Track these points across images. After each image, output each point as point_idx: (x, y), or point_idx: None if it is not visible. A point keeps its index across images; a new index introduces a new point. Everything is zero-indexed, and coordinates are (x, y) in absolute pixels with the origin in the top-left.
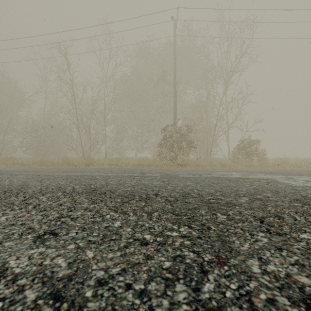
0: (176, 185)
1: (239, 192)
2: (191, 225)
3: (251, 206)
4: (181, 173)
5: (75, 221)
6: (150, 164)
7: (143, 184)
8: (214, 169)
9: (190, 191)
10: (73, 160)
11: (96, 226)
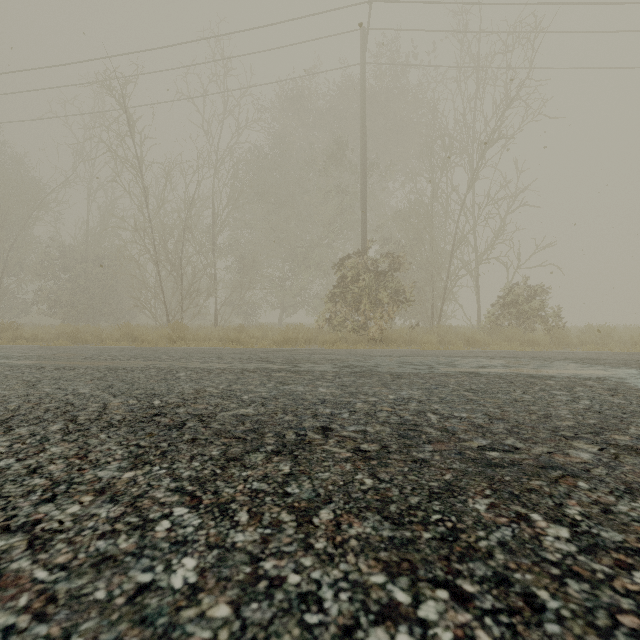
0: (376, 397)
1: (556, 421)
2: (460, 580)
3: (625, 478)
4: (384, 363)
5: (38, 553)
6: (311, 340)
7: (290, 394)
8: (454, 351)
9: (419, 419)
10: (143, 330)
11: (102, 584)
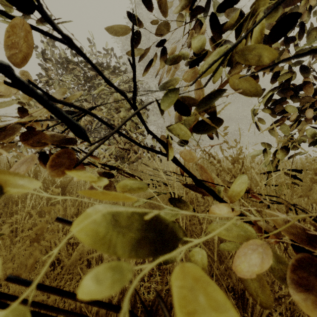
0: None
1: None
2: None
3: None
4: None
5: None
6: None
7: None
8: None
9: None
10: None
11: None
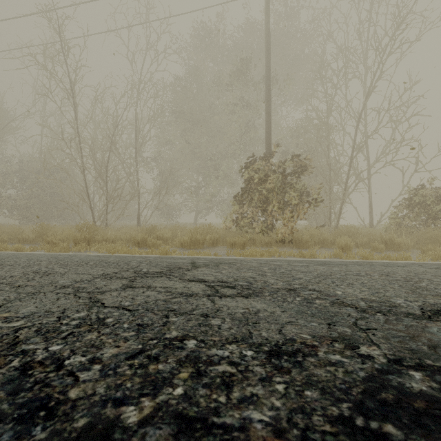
0: None
1: None
2: None
3: None
4: None
5: None
6: (219, 241)
7: None
8: (439, 270)
9: None
10: (56, 231)
11: None
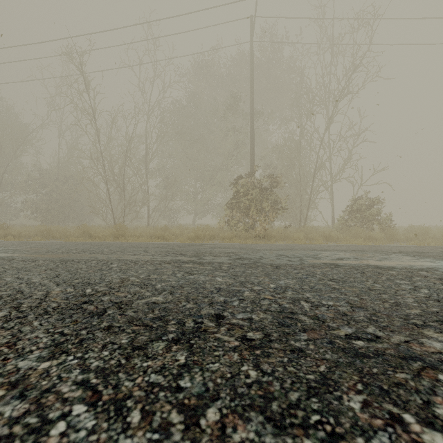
0: (260, 286)
1: (406, 309)
2: None
3: None
4: (266, 255)
5: None
6: (214, 236)
7: (193, 283)
8: (316, 245)
9: (295, 307)
10: (96, 230)
11: None
